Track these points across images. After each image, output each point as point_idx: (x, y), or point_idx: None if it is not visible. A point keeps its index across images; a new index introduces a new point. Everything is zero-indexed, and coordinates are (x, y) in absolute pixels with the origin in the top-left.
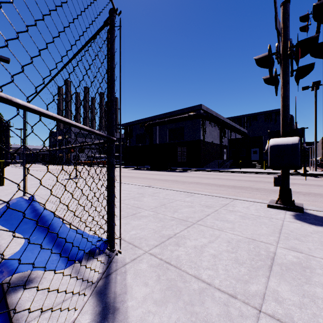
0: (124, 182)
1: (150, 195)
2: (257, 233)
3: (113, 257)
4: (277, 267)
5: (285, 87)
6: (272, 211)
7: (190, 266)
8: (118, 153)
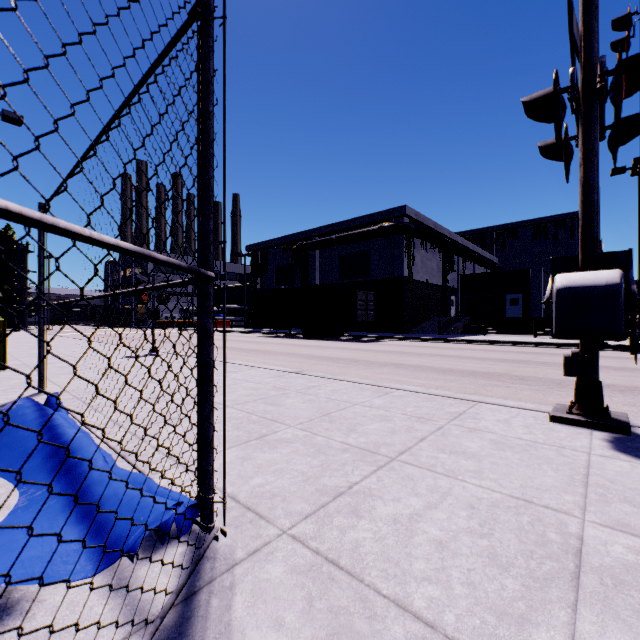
0: (249, 364)
1: (300, 391)
2: (533, 485)
3: (208, 546)
4: (593, 579)
5: (588, 162)
6: (561, 430)
7: (385, 571)
8: (240, 304)
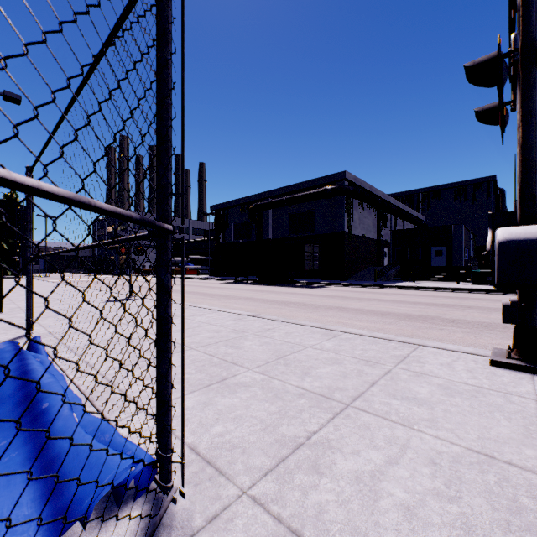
0: (212, 308)
1: (257, 334)
2: (490, 436)
3: (164, 512)
4: None
5: (527, 123)
6: (503, 374)
7: None
8: (205, 255)
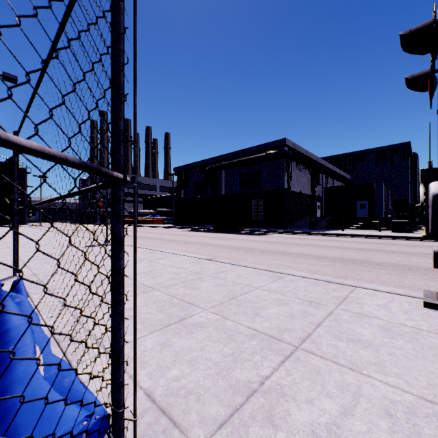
0: (174, 252)
1: (212, 276)
2: None
3: None
4: None
5: None
6: (437, 316)
7: None
8: (170, 208)
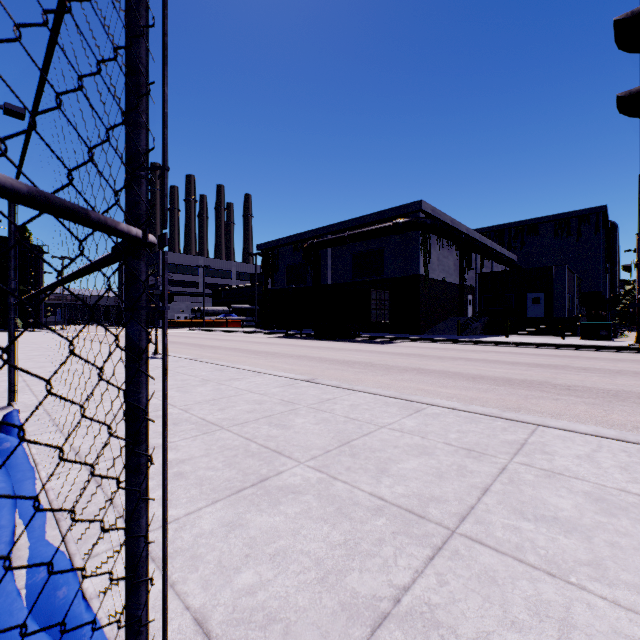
0: (255, 370)
1: (312, 406)
2: None
3: None
4: None
5: None
6: None
7: None
8: (251, 304)
